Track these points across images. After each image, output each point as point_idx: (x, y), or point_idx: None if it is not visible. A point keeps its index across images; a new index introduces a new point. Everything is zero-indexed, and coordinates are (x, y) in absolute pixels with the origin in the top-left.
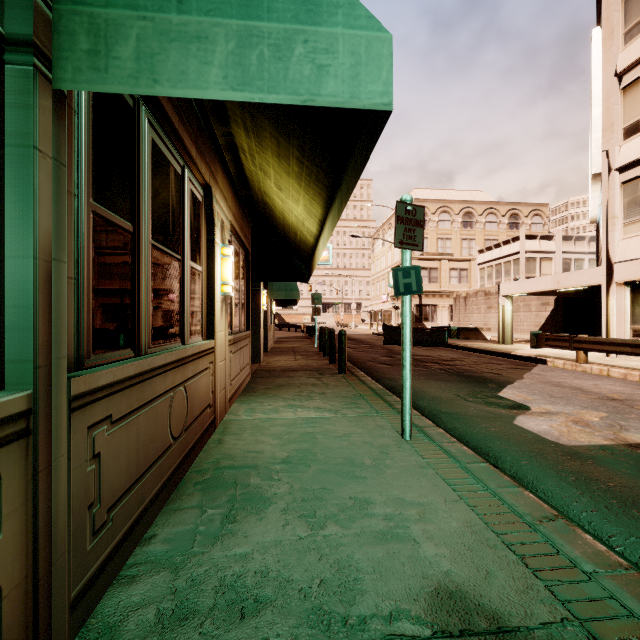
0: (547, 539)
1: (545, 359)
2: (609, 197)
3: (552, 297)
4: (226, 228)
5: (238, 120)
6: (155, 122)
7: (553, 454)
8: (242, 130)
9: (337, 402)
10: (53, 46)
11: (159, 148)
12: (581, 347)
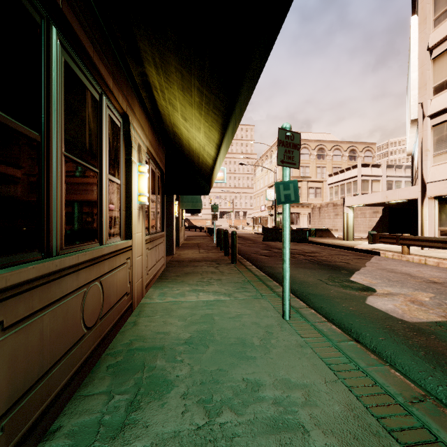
0: (423, 423)
1: (379, 251)
2: (423, 136)
3: (381, 207)
4: (143, 151)
5: (149, 59)
6: (69, 47)
7: (402, 330)
8: (153, 68)
9: (230, 287)
10: None
11: (74, 71)
12: (405, 243)
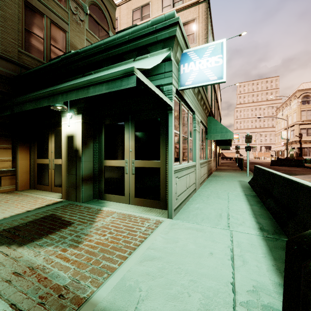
0: None
1: None
2: None
3: None
4: None
5: None
6: None
7: None
8: None
9: (237, 173)
10: (207, 137)
11: None
12: None
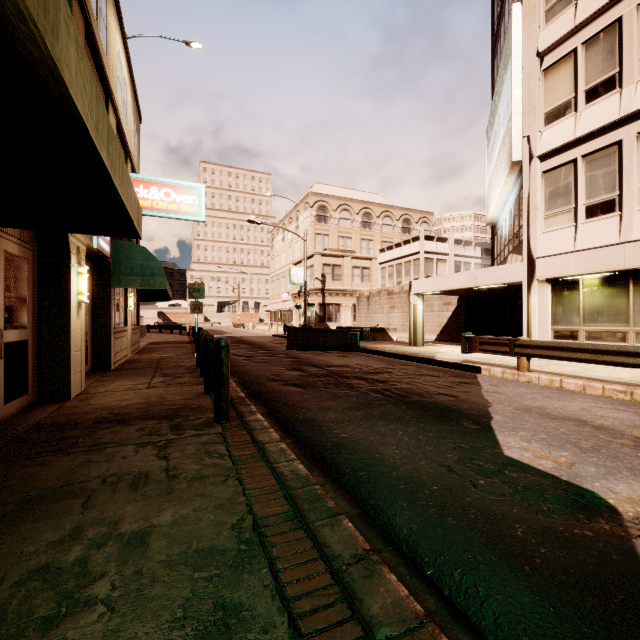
0: None
1: (479, 366)
2: (531, 187)
3: (454, 297)
4: None
5: None
6: None
7: None
8: None
9: (167, 613)
10: None
11: None
12: (525, 353)
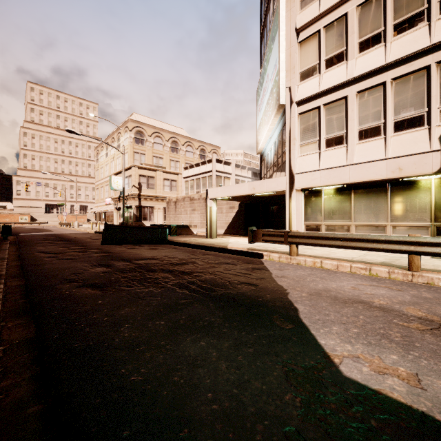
0: None
1: (262, 253)
2: (291, 123)
3: (237, 202)
4: None
5: None
6: None
7: None
8: None
9: None
10: None
11: None
12: (296, 241)
